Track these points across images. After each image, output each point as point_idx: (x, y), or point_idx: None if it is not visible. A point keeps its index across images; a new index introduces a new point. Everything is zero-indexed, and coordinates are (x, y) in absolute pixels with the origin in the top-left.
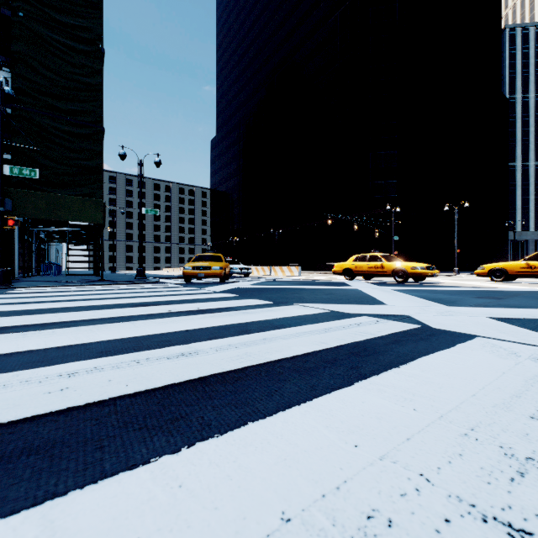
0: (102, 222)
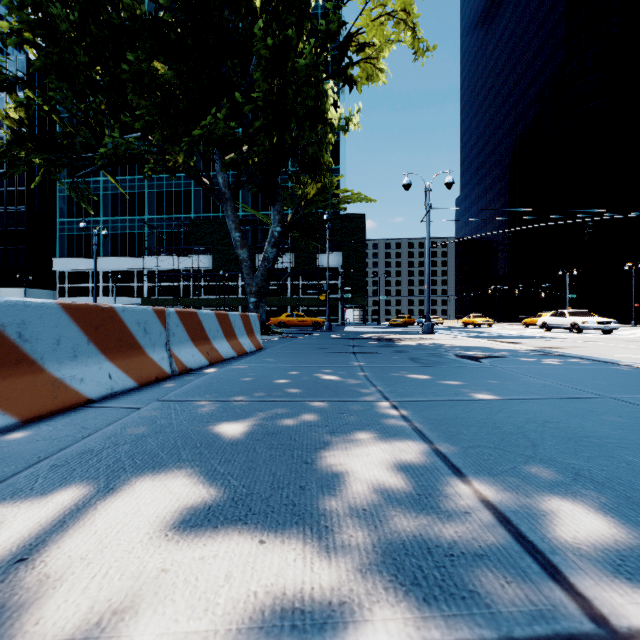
0: (365, 304)
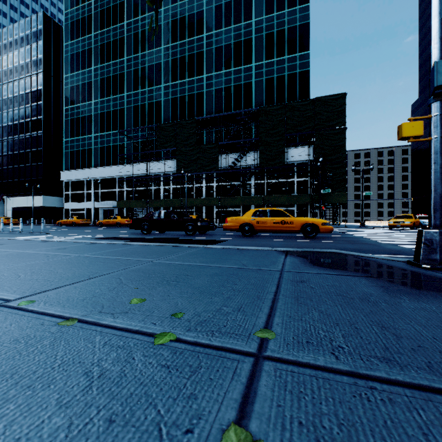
0: (345, 202)
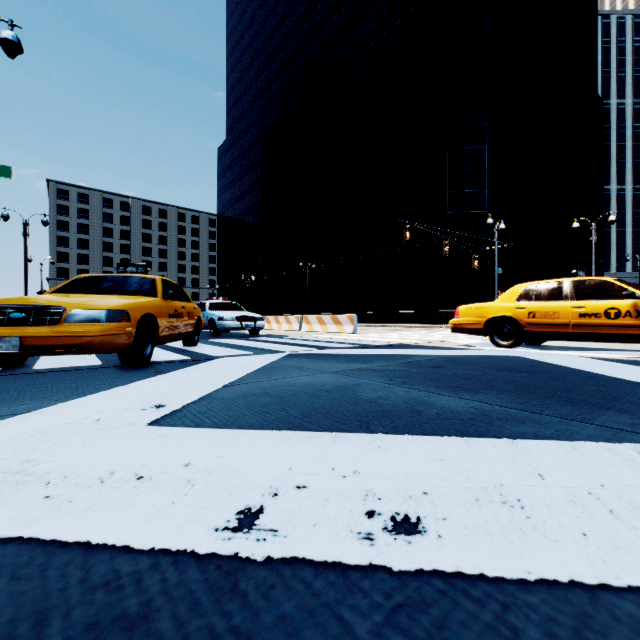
0: None
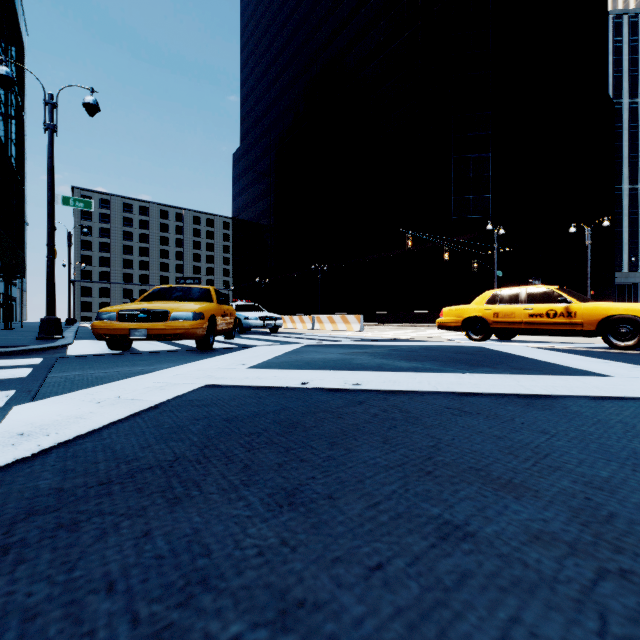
0: None
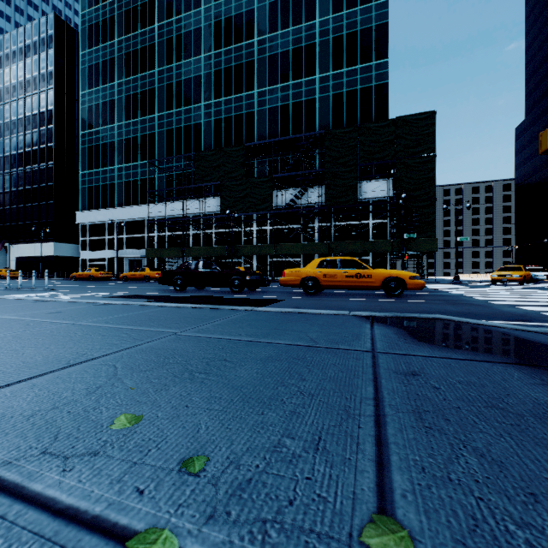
0: (435, 250)
